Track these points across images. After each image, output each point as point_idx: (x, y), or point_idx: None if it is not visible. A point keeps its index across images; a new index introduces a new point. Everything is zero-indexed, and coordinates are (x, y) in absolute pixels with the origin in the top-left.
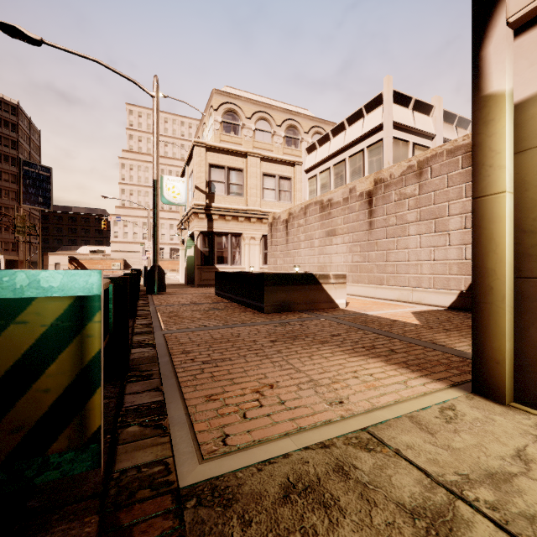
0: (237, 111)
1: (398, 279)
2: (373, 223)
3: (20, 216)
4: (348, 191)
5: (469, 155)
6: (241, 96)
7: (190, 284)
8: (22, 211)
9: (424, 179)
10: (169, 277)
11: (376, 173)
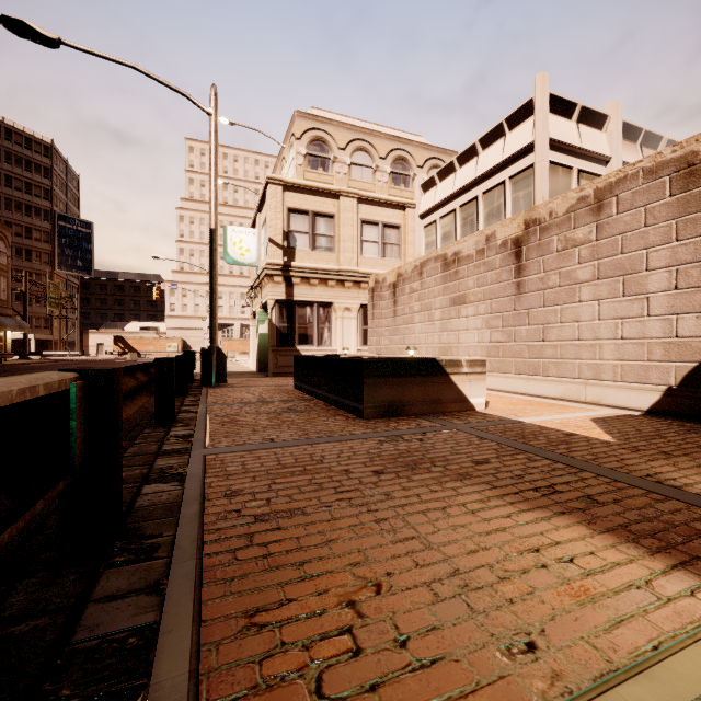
0: (326, 139)
1: (563, 367)
2: (523, 285)
3: (53, 285)
4: (484, 240)
5: (683, 175)
6: (332, 120)
7: (262, 372)
8: (55, 277)
9: (606, 215)
10: (238, 362)
11: (527, 211)
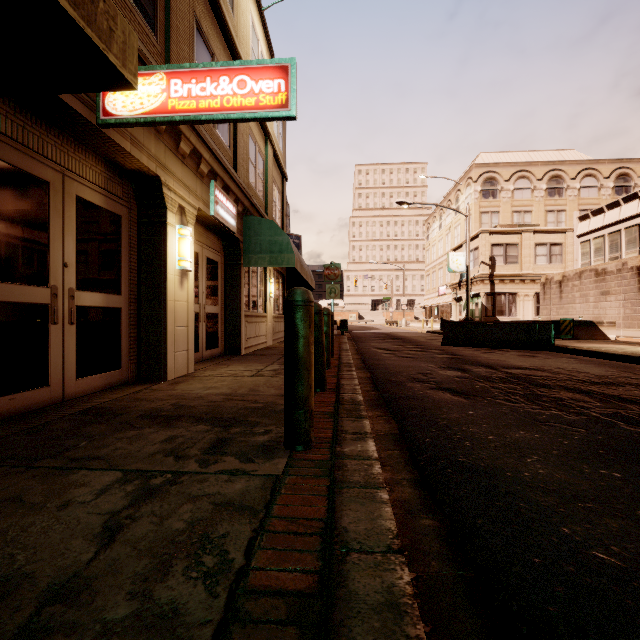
0: (495, 177)
1: None
2: None
3: None
4: (620, 265)
5: None
6: (499, 163)
7: None
8: None
9: None
10: None
11: None
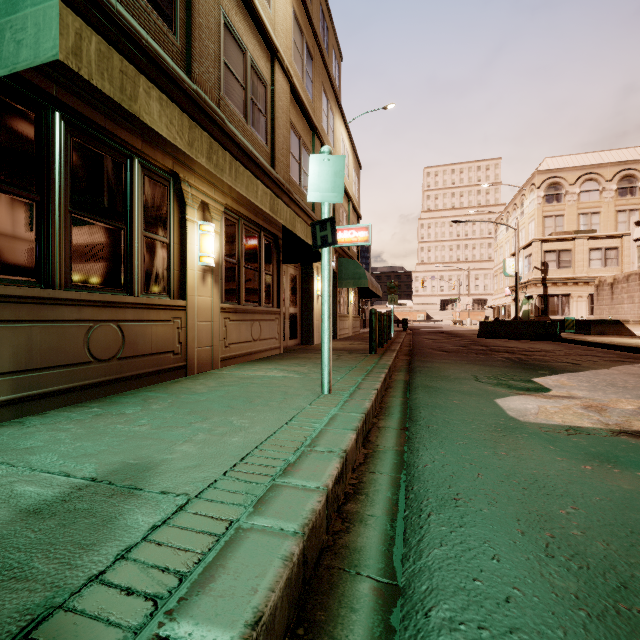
0: (559, 182)
1: None
2: None
3: None
4: None
5: None
6: (563, 168)
7: None
8: None
9: None
10: None
11: None
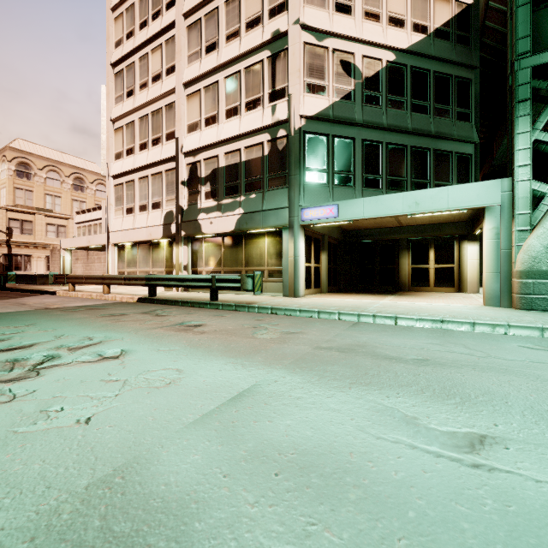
0: (29, 163)
1: None
2: (89, 258)
3: None
4: None
5: None
6: (33, 154)
7: None
8: None
9: None
10: None
11: None
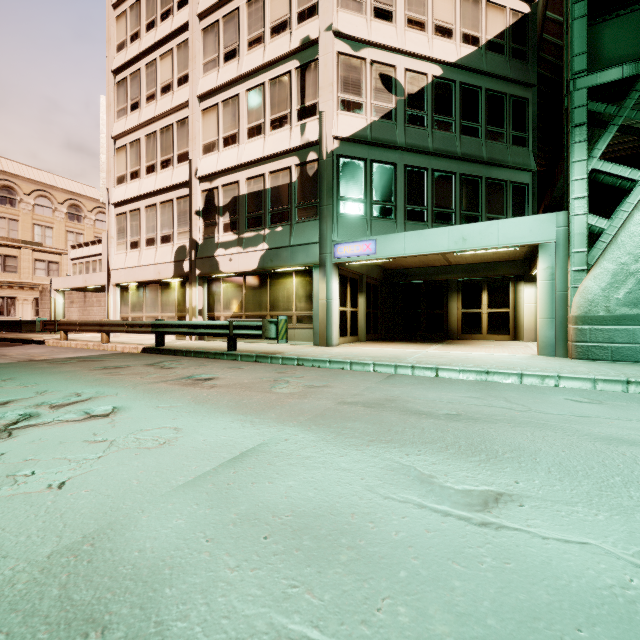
0: (14, 187)
1: None
2: (86, 301)
3: None
4: None
5: None
6: (19, 176)
7: None
8: None
9: None
10: None
11: None
